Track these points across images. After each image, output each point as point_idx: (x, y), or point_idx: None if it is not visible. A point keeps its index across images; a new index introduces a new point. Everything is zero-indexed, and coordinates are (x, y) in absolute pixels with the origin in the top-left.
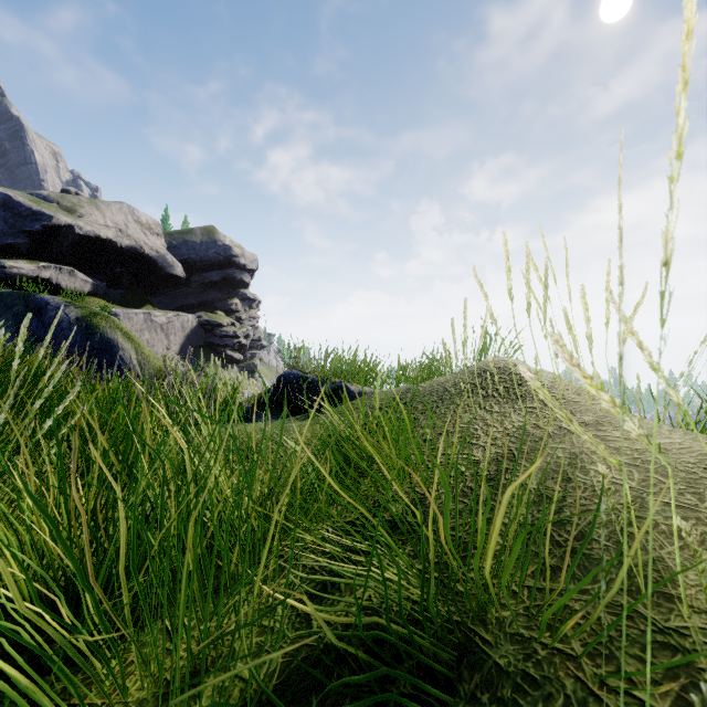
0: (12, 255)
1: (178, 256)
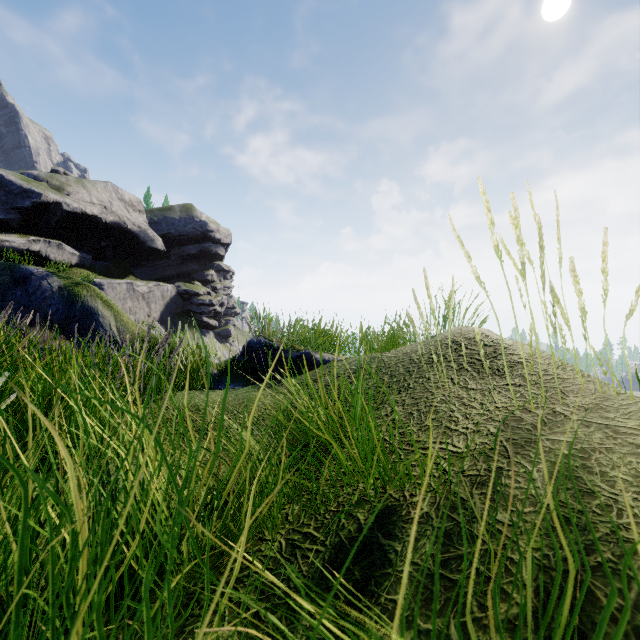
0: (4, 230)
1: (158, 231)
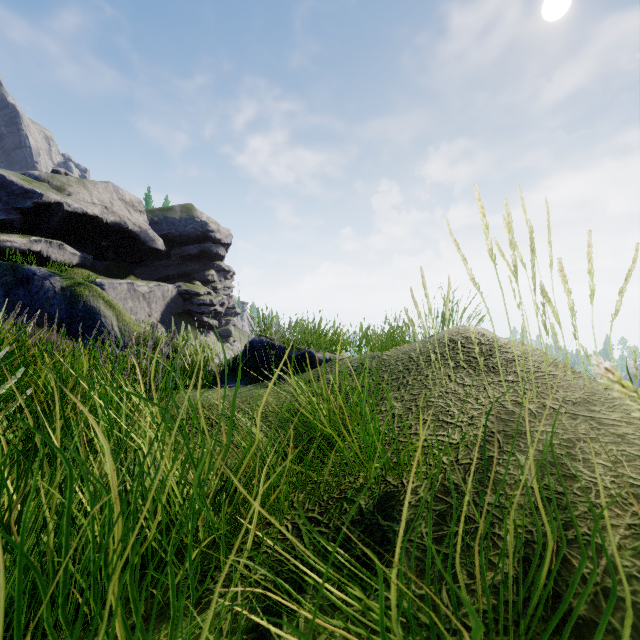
0: (6, 230)
1: (159, 231)
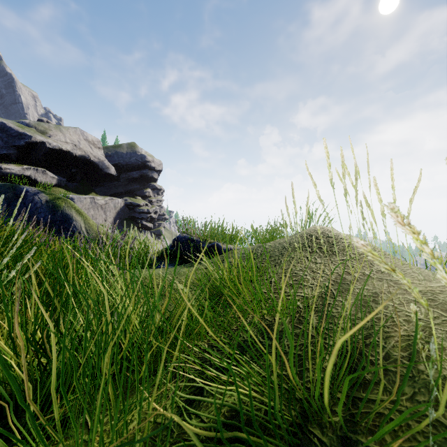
0: (6, 161)
1: (112, 162)
